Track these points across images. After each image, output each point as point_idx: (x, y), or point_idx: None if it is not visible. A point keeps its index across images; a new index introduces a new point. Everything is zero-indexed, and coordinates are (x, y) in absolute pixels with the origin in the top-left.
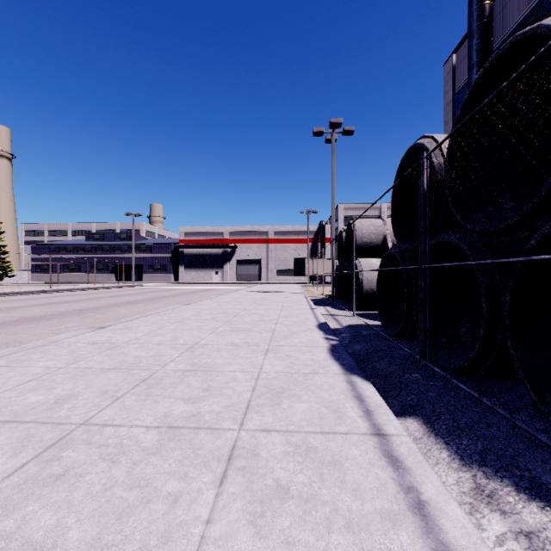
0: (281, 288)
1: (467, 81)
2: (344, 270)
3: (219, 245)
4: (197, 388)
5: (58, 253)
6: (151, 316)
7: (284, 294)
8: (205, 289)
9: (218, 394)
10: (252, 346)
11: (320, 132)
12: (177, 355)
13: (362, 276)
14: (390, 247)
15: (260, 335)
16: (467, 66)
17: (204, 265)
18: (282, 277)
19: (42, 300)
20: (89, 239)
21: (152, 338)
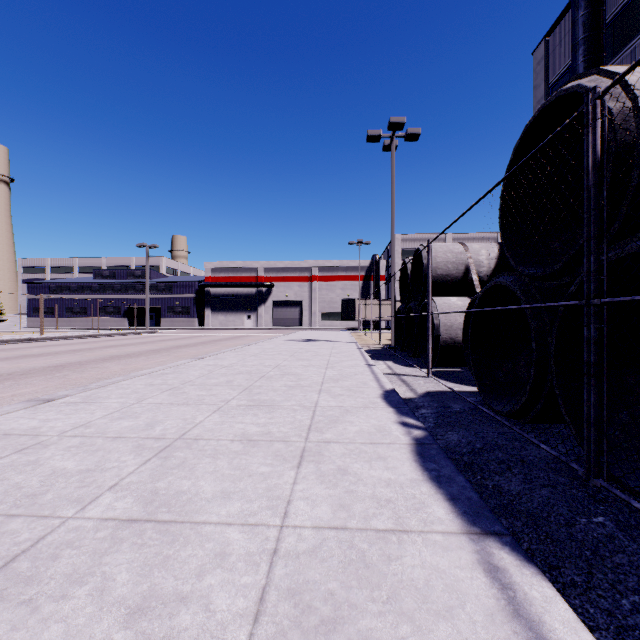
0: (326, 336)
1: (571, 65)
2: (409, 313)
3: (253, 284)
4: (116, 603)
5: (59, 293)
6: (138, 378)
7: (330, 343)
8: (233, 337)
9: (158, 639)
10: (277, 443)
11: (377, 135)
12: (133, 467)
13: (439, 321)
14: (475, 281)
15: (293, 416)
16: (565, 51)
17: (234, 308)
18: (328, 322)
19: (18, 352)
20: (98, 277)
21: (113, 424)
